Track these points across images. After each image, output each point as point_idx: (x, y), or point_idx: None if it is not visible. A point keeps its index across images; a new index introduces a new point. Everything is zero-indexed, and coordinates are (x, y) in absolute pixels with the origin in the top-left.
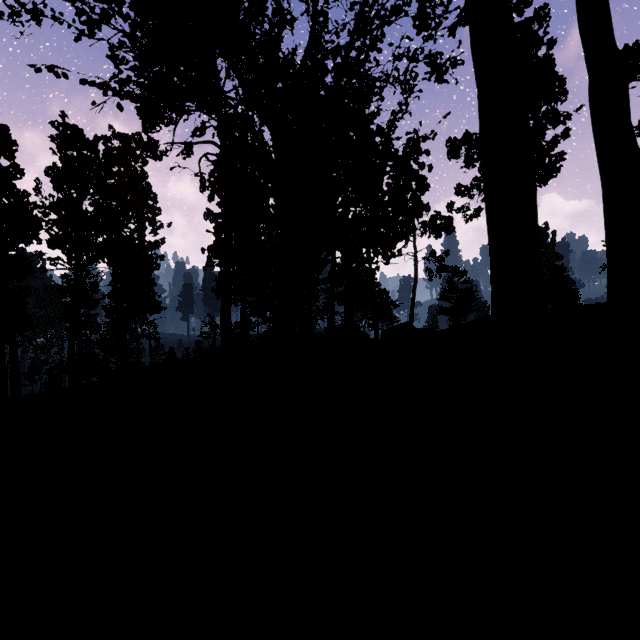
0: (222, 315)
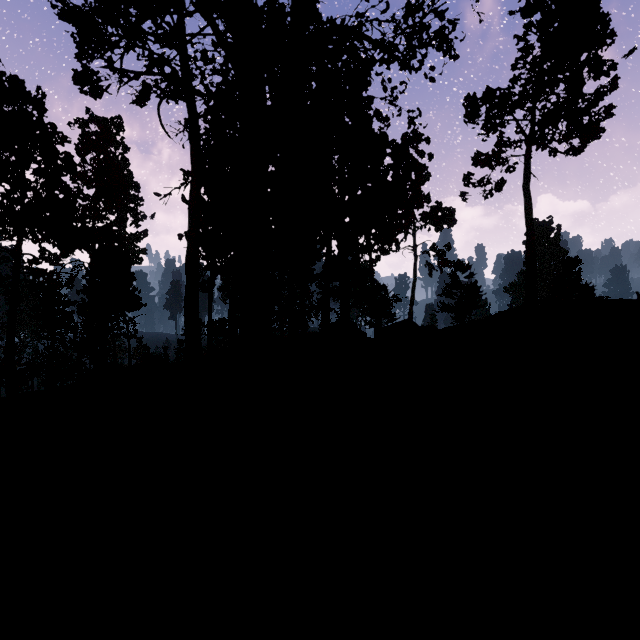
0: (186, 304)
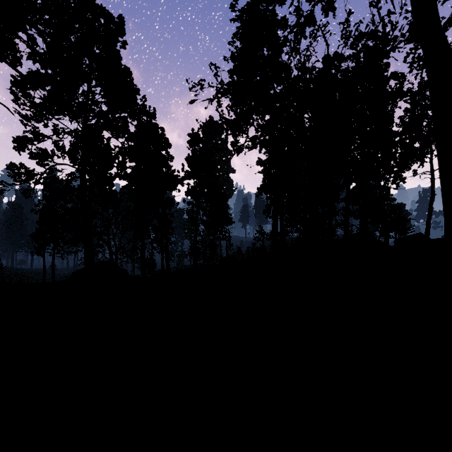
0: (272, 233)
